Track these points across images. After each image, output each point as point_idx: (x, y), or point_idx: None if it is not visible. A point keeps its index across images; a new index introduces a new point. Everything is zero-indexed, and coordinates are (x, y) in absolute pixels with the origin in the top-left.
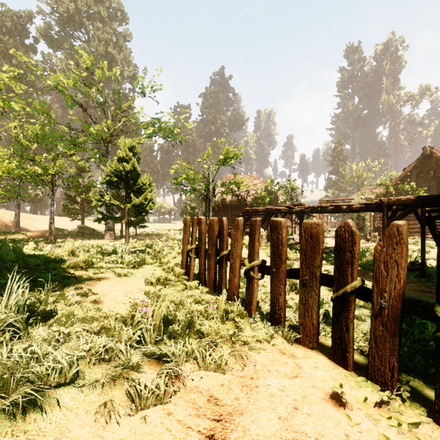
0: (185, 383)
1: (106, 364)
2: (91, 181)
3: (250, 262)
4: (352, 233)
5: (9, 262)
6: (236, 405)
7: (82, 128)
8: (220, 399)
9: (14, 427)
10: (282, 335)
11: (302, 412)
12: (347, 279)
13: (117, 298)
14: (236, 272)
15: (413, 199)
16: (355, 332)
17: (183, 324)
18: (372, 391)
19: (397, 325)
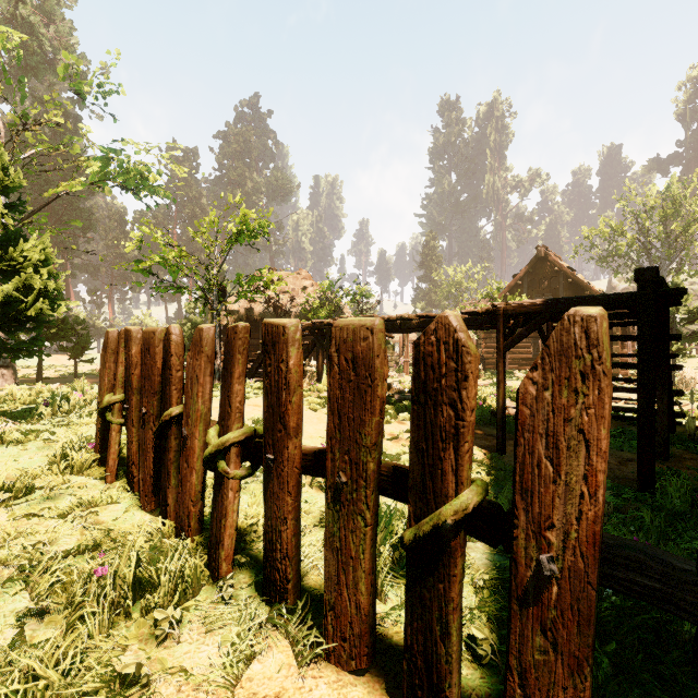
0: None
1: None
2: None
3: (222, 434)
4: (457, 348)
5: None
6: None
7: None
8: None
9: None
10: (287, 632)
11: None
12: (444, 485)
13: None
14: (193, 460)
15: (543, 304)
16: None
17: None
18: None
19: (587, 636)
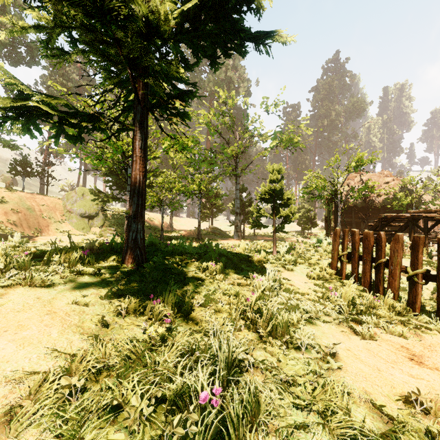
0: (380, 337)
1: (327, 317)
2: (218, 190)
3: (413, 270)
4: None
5: (233, 256)
6: (422, 353)
7: (207, 145)
8: (409, 348)
9: (313, 327)
10: None
11: None
12: None
13: (300, 284)
14: (396, 277)
15: None
16: None
17: (366, 305)
18: None
19: None
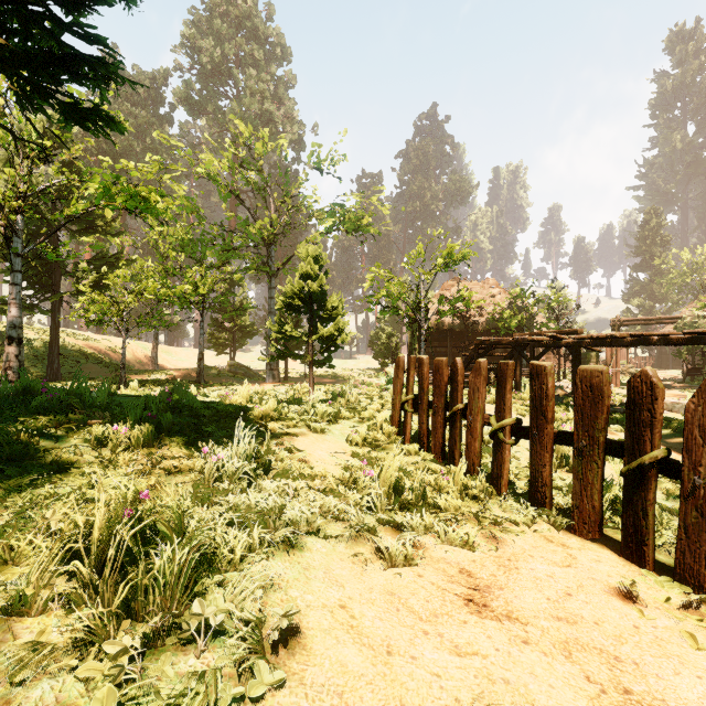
0: (429, 554)
1: (341, 523)
2: (245, 299)
3: (498, 420)
4: (652, 385)
5: (203, 410)
6: (493, 580)
7: (230, 223)
8: (473, 573)
9: (288, 558)
10: (548, 520)
11: (577, 598)
12: (644, 447)
13: (323, 458)
14: (476, 434)
15: None
16: (663, 529)
17: (417, 491)
18: (679, 594)
19: None
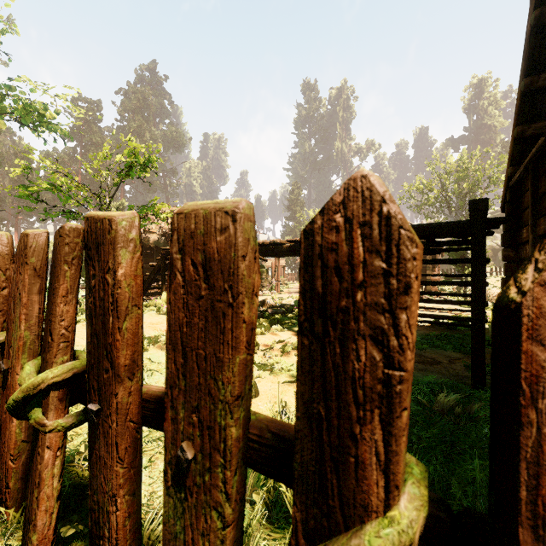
0: None
1: None
2: None
3: (41, 371)
4: (389, 232)
5: None
6: None
7: None
8: None
9: None
10: None
11: None
12: (362, 487)
13: None
14: None
15: None
16: None
17: None
18: None
19: None
